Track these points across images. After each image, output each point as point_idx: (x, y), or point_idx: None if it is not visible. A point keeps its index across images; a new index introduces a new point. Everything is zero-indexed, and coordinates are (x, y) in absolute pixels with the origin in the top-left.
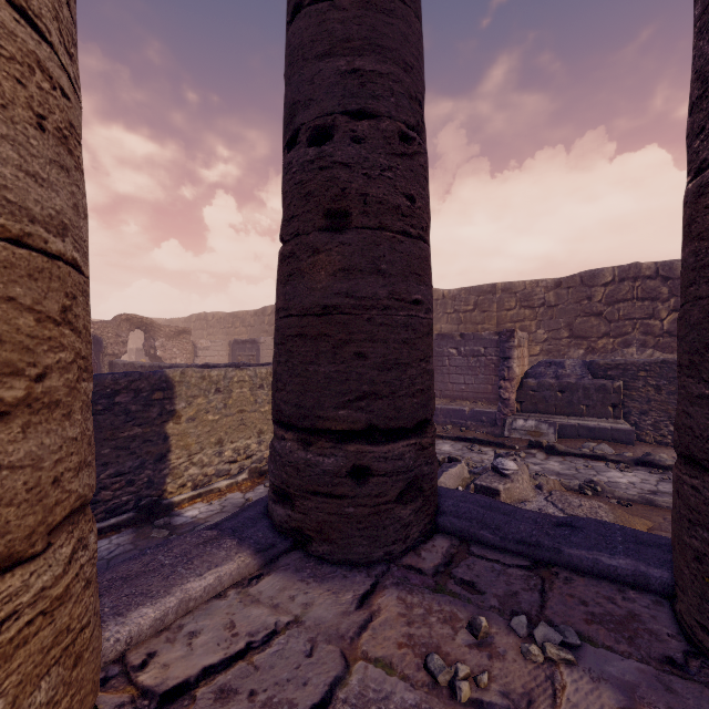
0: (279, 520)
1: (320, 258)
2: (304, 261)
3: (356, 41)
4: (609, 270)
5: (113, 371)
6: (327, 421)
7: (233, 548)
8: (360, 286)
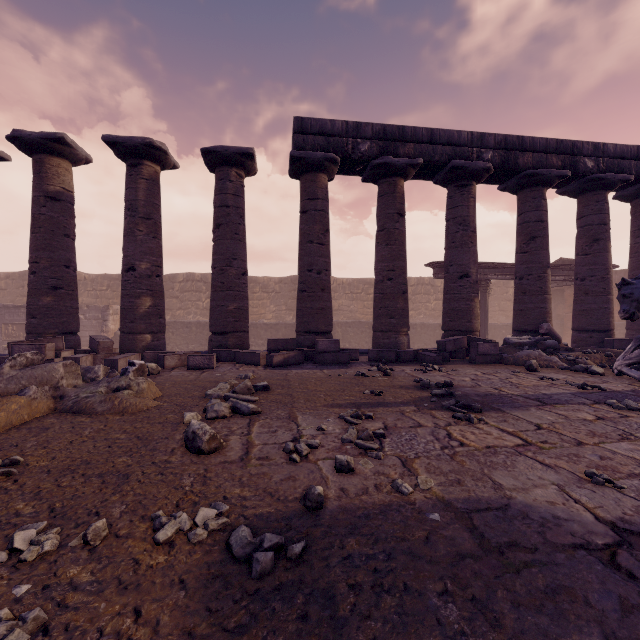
0: None
1: None
2: None
3: None
4: (182, 275)
5: None
6: None
7: None
8: None
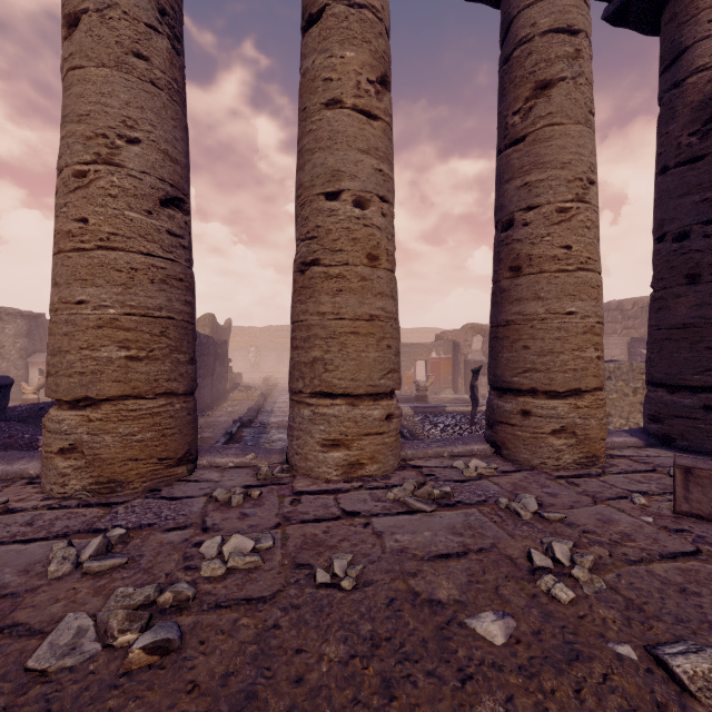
0: (653, 431)
1: (681, 300)
2: (669, 302)
3: (706, 184)
4: None
5: (466, 367)
6: (685, 381)
7: (628, 436)
8: (709, 312)
